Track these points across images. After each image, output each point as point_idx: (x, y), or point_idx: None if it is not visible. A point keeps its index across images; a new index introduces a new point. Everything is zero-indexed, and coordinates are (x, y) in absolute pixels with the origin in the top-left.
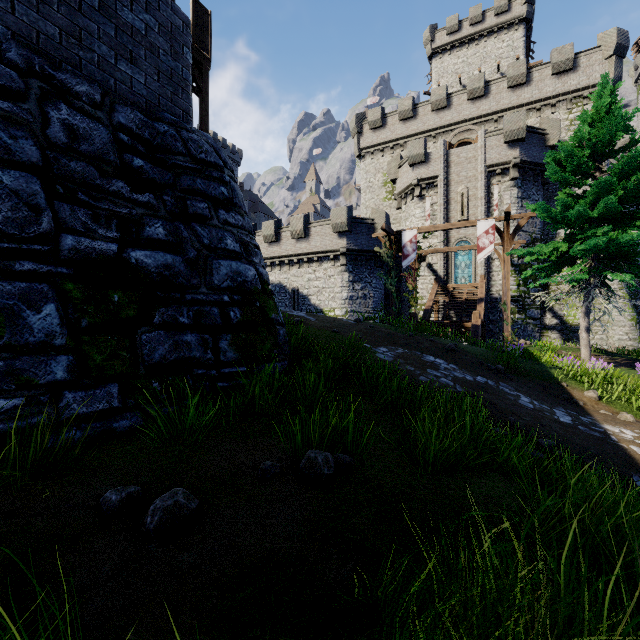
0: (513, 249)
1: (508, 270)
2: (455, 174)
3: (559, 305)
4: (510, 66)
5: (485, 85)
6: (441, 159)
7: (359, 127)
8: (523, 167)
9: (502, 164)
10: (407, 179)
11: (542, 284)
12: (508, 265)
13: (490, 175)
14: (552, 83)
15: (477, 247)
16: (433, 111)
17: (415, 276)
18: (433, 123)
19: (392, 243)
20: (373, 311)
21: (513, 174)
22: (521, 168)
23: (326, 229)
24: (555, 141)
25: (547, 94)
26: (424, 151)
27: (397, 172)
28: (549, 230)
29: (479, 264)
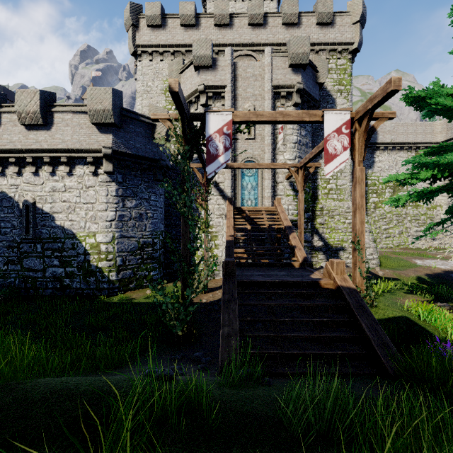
0: (310, 172)
1: (363, 193)
2: (242, 89)
3: (323, 228)
4: (285, 3)
5: (264, 15)
6: (229, 68)
7: (134, 19)
8: (303, 95)
9: (287, 87)
10: (191, 85)
11: (311, 209)
12: (363, 185)
13: (275, 97)
14: (316, 31)
15: (325, 153)
16: (216, 26)
17: (206, 194)
18: (216, 38)
19: (187, 133)
20: (151, 235)
21: (296, 99)
22: (301, 96)
23: (80, 117)
24: (324, 80)
25: (313, 40)
26: (212, 53)
27: (179, 77)
28: (313, 162)
29: (266, 186)
